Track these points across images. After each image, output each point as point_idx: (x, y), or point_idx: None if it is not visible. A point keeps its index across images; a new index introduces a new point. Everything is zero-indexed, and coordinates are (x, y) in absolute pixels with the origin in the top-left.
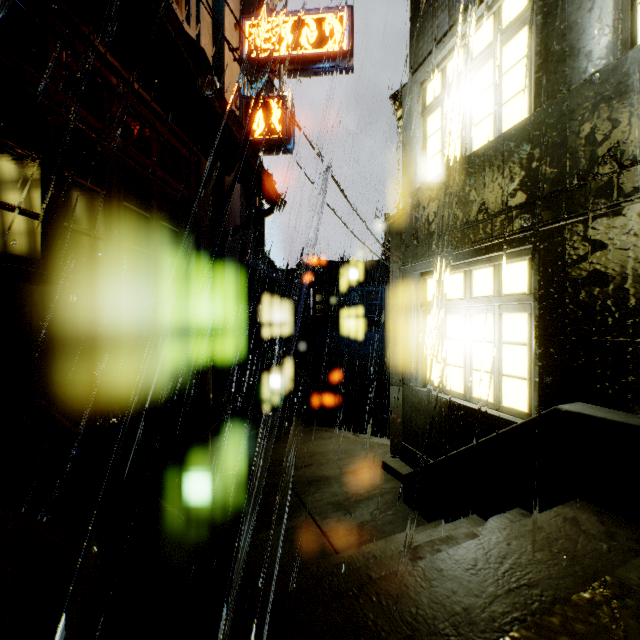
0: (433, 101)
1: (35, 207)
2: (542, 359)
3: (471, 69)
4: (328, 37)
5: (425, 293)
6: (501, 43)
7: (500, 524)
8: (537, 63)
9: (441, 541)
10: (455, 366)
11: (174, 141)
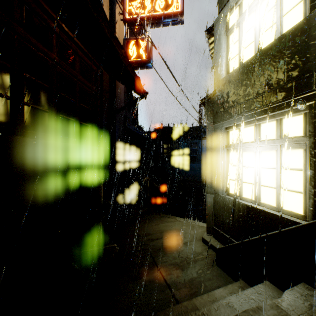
0: (233, 24)
1: (6, 92)
2: None
3: None
4: (170, 4)
5: (228, 139)
6: None
7: (294, 297)
8: None
9: (253, 312)
10: (248, 183)
11: (88, 61)
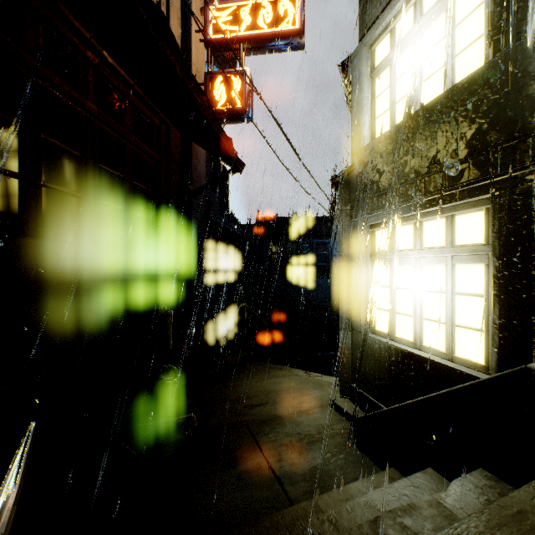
0: (382, 61)
1: (12, 166)
2: (503, 312)
3: (421, 25)
4: (282, 17)
5: (374, 244)
6: None
7: (464, 490)
8: (497, 6)
9: (403, 511)
10: (404, 314)
11: (146, 111)
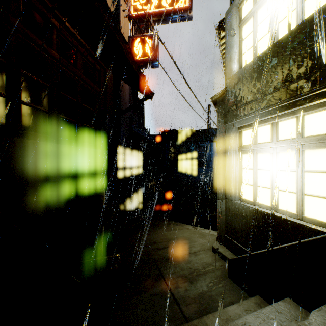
0: (247, 14)
1: (1, 89)
2: None
3: None
4: None
5: (241, 140)
6: None
7: (323, 319)
8: None
9: None
10: (264, 187)
11: (91, 59)
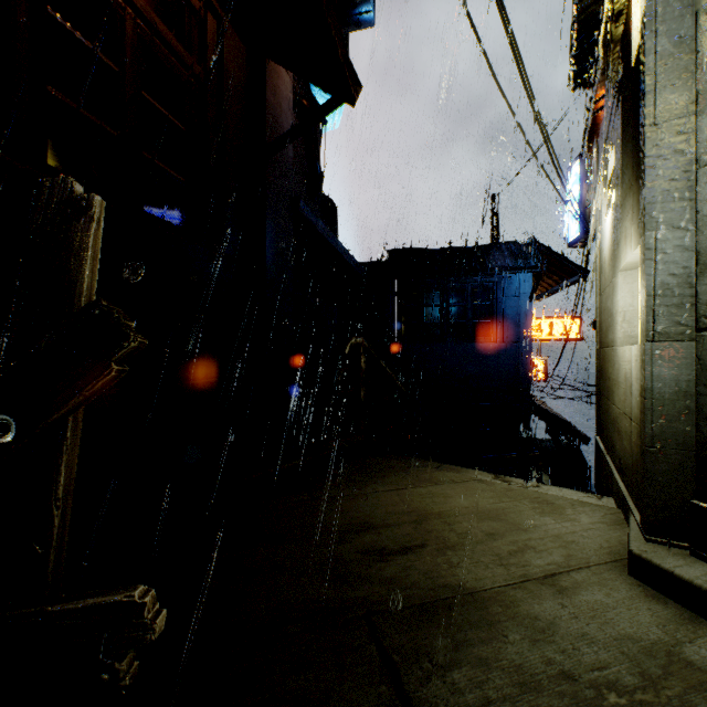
0: None
1: None
2: None
3: None
4: None
5: None
6: None
7: None
8: None
9: None
10: None
11: None
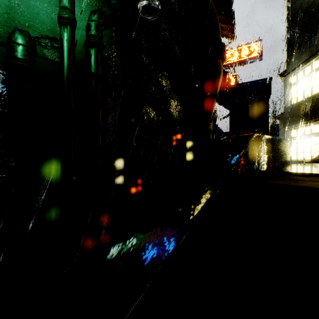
0: (293, 83)
1: None
2: None
3: (304, 77)
4: (252, 52)
5: (291, 135)
6: (312, 73)
7: None
8: None
9: None
10: (300, 153)
11: None
